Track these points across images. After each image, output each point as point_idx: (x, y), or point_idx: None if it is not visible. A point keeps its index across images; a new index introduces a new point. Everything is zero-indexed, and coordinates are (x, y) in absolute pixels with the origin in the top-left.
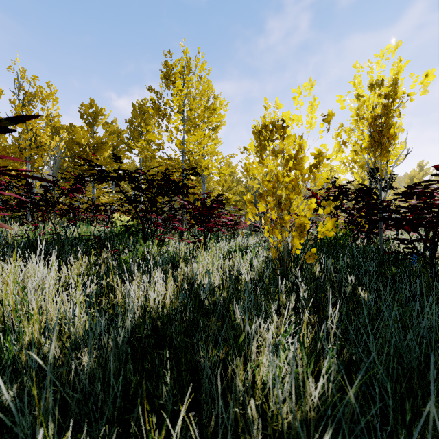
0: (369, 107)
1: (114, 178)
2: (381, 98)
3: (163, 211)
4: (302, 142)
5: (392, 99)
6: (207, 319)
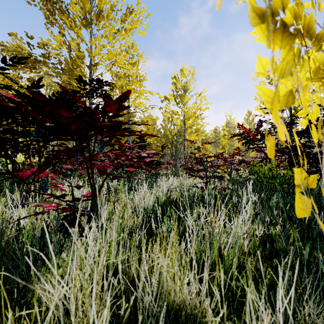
0: None
1: None
2: None
3: None
4: None
5: None
6: None
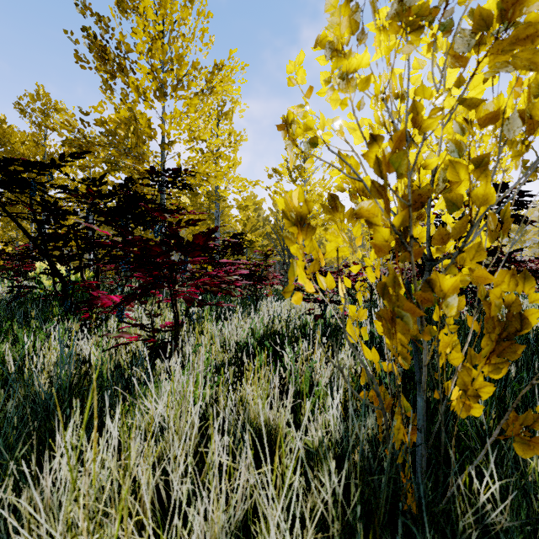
0: None
1: None
2: None
3: None
4: None
5: None
6: None
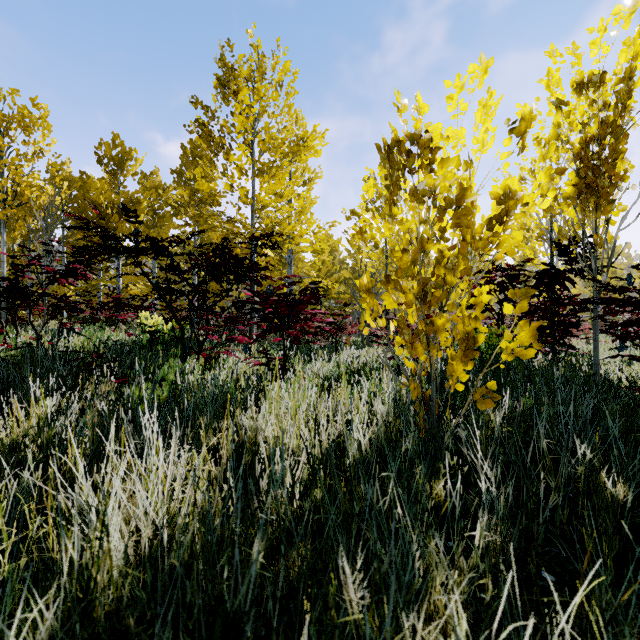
0: (574, 125)
1: (127, 249)
2: (595, 109)
3: (222, 308)
4: (471, 172)
5: (623, 106)
6: (277, 557)
